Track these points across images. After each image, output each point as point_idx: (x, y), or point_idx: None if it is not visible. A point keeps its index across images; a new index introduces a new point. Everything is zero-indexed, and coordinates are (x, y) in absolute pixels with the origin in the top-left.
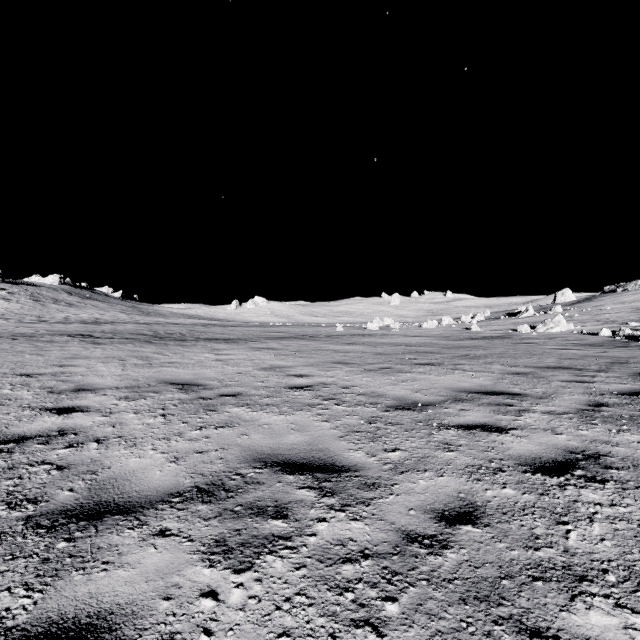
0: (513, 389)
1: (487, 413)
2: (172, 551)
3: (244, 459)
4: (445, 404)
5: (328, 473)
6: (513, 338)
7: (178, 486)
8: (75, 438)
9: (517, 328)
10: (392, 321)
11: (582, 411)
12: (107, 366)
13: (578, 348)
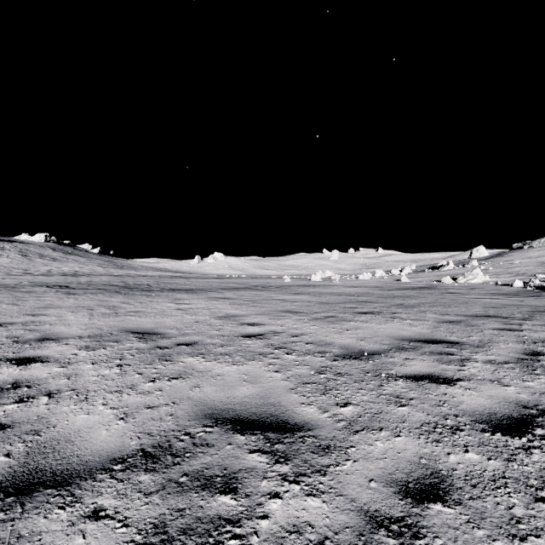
0: (450, 337)
1: (431, 362)
2: (102, 542)
3: (195, 415)
4: (390, 353)
5: (280, 432)
6: (438, 288)
7: (123, 449)
8: (27, 391)
9: (441, 279)
10: (332, 273)
11: (521, 360)
12: (76, 315)
13: (498, 297)
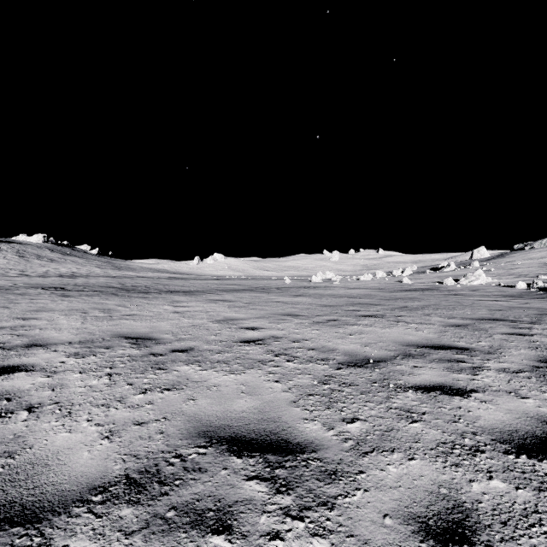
0: (459, 343)
1: (441, 371)
2: None
3: (187, 433)
4: (396, 360)
5: (281, 454)
6: (441, 290)
7: (105, 475)
8: (6, 405)
9: (443, 281)
10: (333, 275)
11: (537, 368)
12: (68, 319)
13: (502, 299)
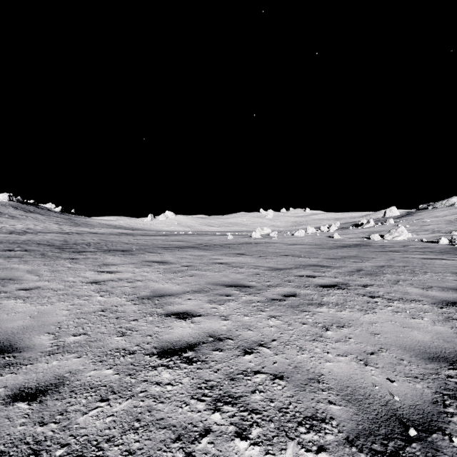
0: None
1: None
2: None
3: None
4: (456, 422)
5: None
6: (373, 246)
7: None
8: None
9: (370, 236)
10: (270, 230)
11: None
12: None
13: (444, 257)
